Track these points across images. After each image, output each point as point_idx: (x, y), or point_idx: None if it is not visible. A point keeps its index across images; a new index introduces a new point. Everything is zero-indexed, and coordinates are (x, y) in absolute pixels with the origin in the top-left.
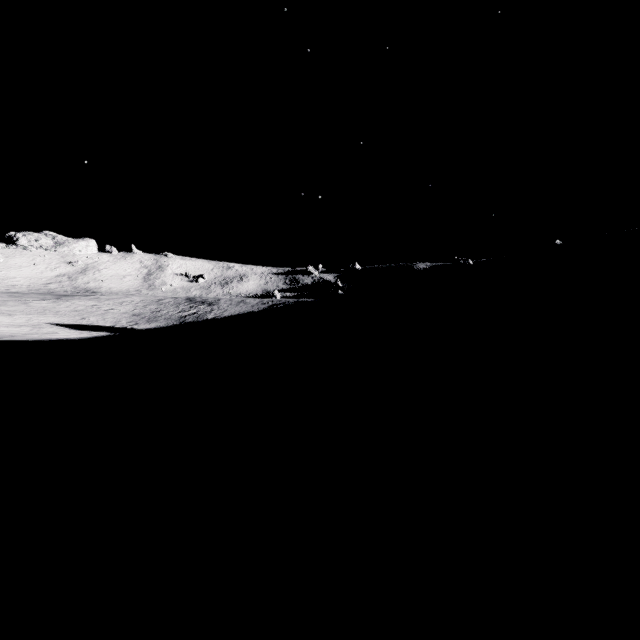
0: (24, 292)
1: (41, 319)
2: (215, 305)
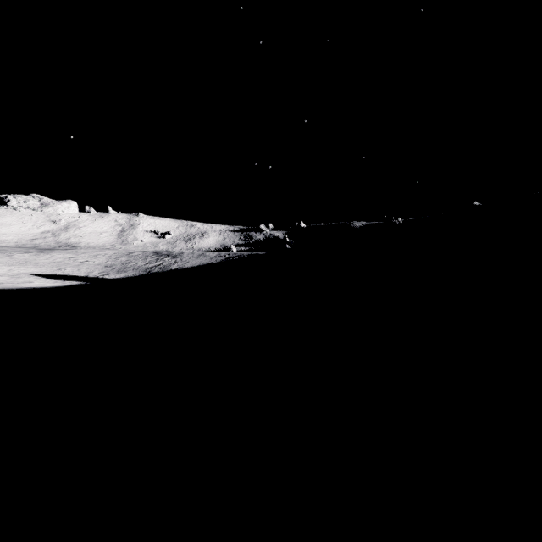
0: (12, 246)
1: (21, 270)
2: (178, 257)
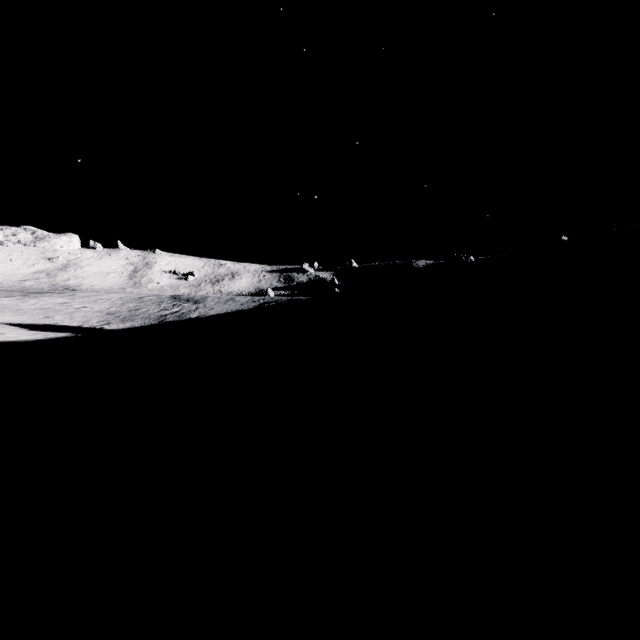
0: None
1: None
2: (201, 303)
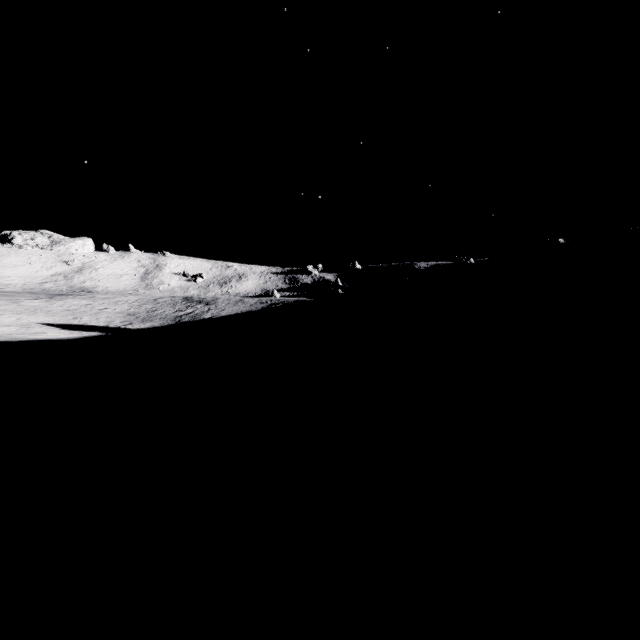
0: (18, 291)
1: (31, 319)
2: (212, 304)
